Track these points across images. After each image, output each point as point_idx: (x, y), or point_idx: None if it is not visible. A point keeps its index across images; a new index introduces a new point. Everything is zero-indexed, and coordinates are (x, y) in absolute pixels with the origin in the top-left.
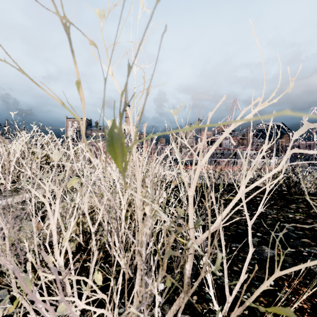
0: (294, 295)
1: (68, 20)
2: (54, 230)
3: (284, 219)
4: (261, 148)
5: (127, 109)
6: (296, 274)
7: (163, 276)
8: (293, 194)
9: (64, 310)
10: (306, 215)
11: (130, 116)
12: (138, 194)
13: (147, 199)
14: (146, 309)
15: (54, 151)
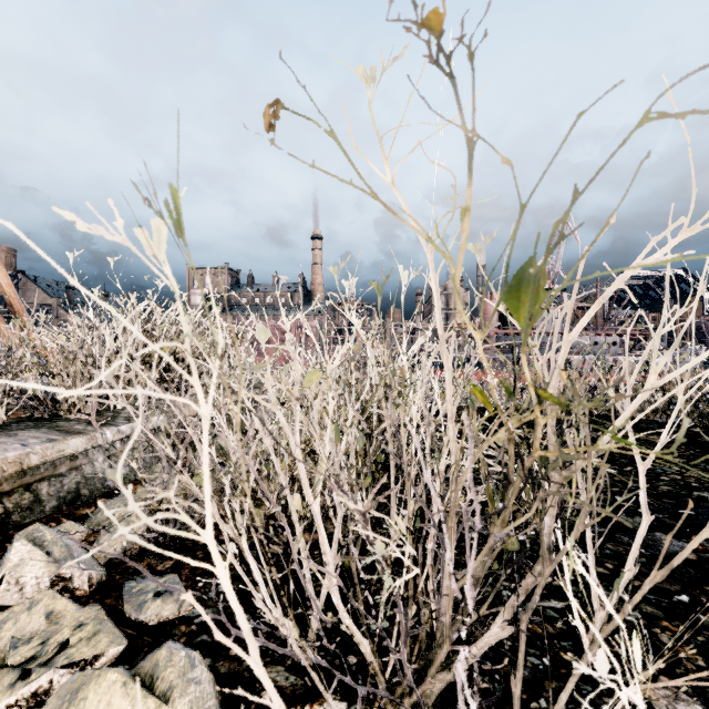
0: None
1: (476, 134)
2: (298, 455)
3: (700, 484)
4: (665, 316)
5: (423, 245)
6: None
7: None
8: None
9: (383, 551)
10: None
11: (429, 256)
12: (449, 395)
13: (493, 391)
14: (473, 589)
15: (258, 326)
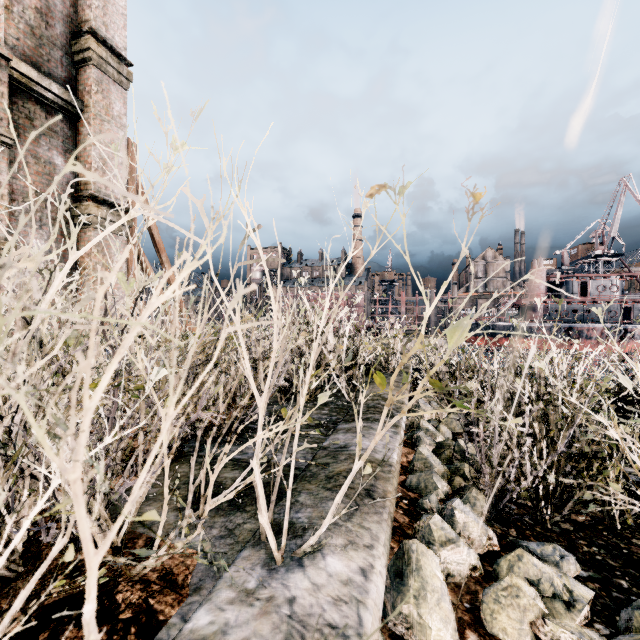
0: None
1: None
2: None
3: None
4: None
5: None
6: None
7: None
8: None
9: None
10: None
11: None
12: None
13: None
14: None
15: (619, 376)
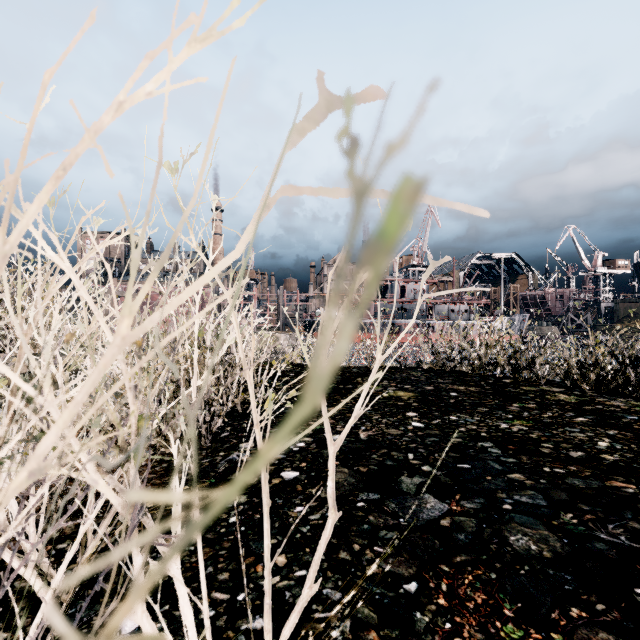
0: (453, 617)
1: None
2: None
3: (488, 434)
4: None
5: None
6: (475, 558)
7: (154, 593)
8: (521, 385)
9: None
10: (533, 424)
11: None
12: None
13: None
14: None
15: None
